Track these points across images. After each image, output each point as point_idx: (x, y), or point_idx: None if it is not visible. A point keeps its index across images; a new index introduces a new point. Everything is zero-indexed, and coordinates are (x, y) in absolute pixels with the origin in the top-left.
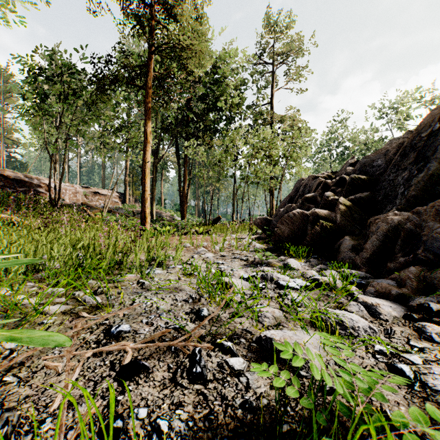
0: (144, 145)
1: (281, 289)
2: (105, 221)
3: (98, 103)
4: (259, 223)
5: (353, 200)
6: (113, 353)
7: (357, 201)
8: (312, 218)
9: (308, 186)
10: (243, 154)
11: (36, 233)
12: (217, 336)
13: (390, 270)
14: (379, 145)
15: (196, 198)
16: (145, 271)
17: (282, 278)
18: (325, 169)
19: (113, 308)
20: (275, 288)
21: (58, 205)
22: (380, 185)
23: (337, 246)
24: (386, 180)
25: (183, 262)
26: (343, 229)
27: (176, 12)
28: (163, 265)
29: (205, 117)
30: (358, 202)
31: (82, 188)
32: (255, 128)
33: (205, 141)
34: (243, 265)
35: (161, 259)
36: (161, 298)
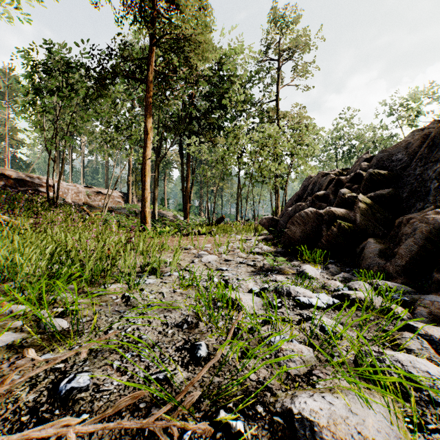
0: (144, 141)
1: (303, 309)
2: (104, 221)
3: (98, 99)
4: (265, 223)
5: (373, 197)
6: (48, 439)
7: (378, 198)
8: (327, 218)
9: (317, 184)
10: (247, 151)
11: (24, 234)
12: (220, 399)
13: (437, 282)
14: (388, 143)
15: (200, 198)
16: (135, 281)
17: (303, 292)
18: (331, 168)
19: (79, 338)
20: (294, 307)
21: (55, 205)
22: (403, 181)
23: (360, 250)
24: (410, 175)
25: (181, 269)
26: (364, 230)
27: (177, 0)
28: (157, 273)
29: (209, 115)
30: (378, 200)
31: (85, 187)
32: (260, 125)
33: (208, 139)
34: (251, 271)
35: (155, 265)
36: (148, 320)
